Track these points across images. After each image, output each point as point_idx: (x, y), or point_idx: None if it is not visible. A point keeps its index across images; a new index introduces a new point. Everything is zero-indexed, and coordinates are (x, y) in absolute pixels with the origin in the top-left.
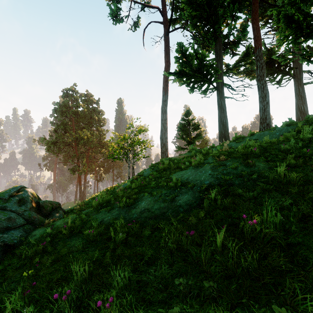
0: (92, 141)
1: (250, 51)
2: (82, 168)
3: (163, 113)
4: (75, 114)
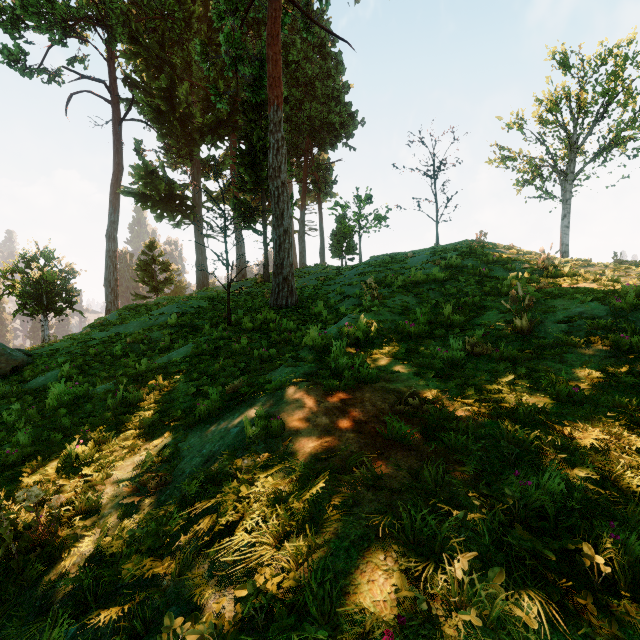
0: None
1: None
2: None
3: (111, 240)
4: None
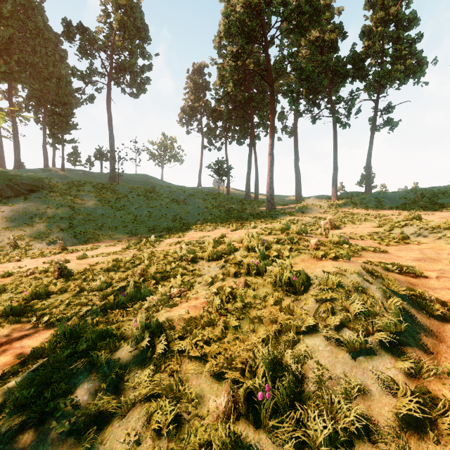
0: None
1: None
2: None
3: None
4: None
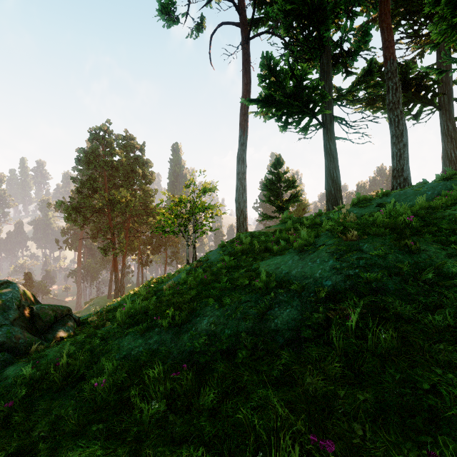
0: (134, 205)
1: (373, 67)
2: (119, 247)
3: (240, 162)
4: (108, 165)
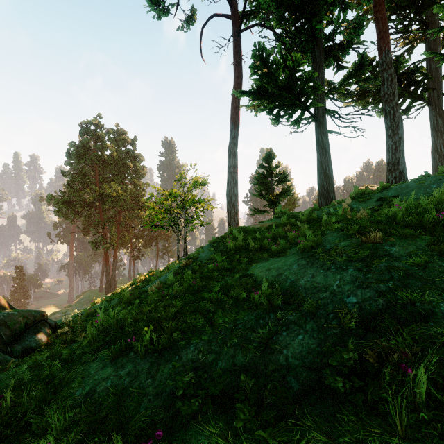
0: (125, 199)
1: (365, 61)
2: (110, 241)
3: (231, 156)
4: (99, 159)
